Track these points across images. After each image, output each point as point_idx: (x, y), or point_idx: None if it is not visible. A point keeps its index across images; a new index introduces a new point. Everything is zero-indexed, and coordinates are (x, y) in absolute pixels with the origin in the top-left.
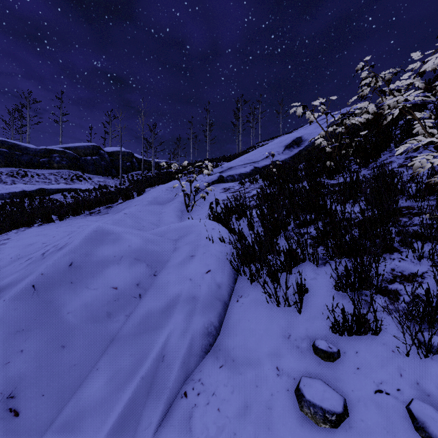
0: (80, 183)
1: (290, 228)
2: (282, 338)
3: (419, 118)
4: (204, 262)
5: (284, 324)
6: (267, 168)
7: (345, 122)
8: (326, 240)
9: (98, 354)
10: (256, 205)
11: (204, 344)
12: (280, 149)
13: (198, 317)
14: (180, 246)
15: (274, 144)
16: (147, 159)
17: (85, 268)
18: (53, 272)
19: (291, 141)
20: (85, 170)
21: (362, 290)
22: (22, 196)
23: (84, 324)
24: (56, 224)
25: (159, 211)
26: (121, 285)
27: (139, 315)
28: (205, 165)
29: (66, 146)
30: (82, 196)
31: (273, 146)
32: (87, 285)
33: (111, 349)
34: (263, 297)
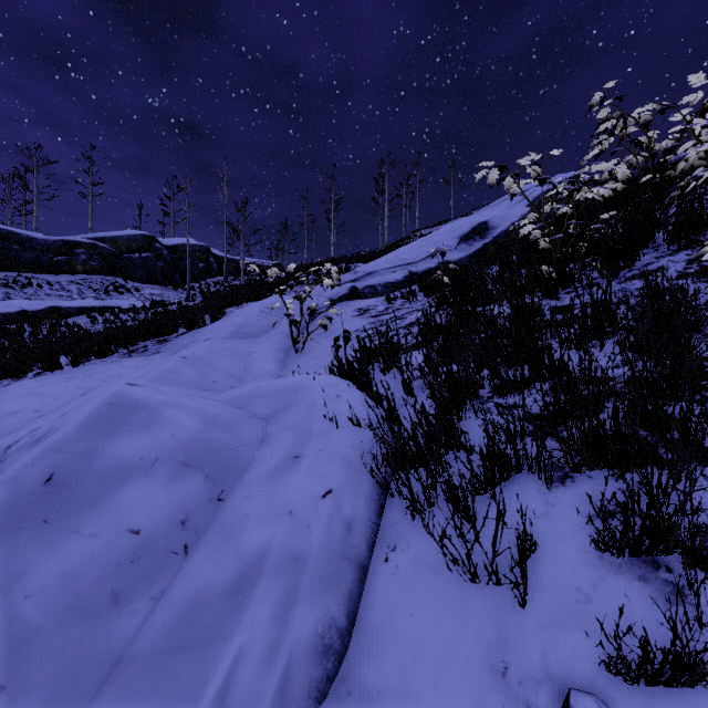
0: (120, 298)
1: (483, 395)
2: (490, 674)
3: (704, 190)
4: (319, 471)
5: (490, 632)
6: (431, 273)
7: (575, 197)
8: (557, 424)
9: (80, 705)
10: (417, 345)
11: (316, 678)
12: (453, 242)
13: (302, 609)
14: (274, 433)
15: (441, 233)
16: (233, 258)
17: (77, 487)
18: (8, 498)
19: (471, 229)
20: (130, 276)
21: (657, 555)
22: (20, 319)
23: (58, 625)
24: (65, 374)
25: (247, 350)
26: (148, 525)
27: (179, 600)
28: (326, 270)
29: (97, 236)
30: (122, 320)
31: (440, 236)
32: (78, 527)
33: (110, 691)
34: (440, 554)
